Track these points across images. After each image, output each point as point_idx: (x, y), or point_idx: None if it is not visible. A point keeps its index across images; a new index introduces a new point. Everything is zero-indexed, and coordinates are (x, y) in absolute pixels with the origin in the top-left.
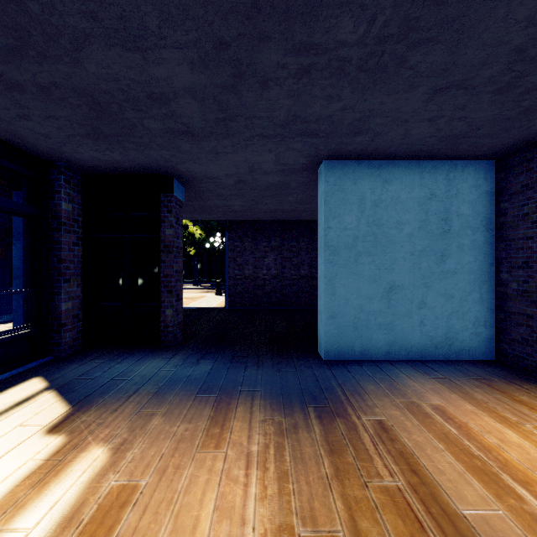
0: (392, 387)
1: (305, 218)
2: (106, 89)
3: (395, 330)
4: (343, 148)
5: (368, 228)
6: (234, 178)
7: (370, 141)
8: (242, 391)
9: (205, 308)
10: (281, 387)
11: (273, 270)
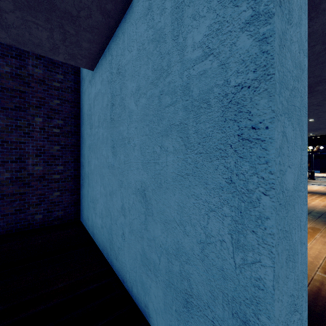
0: None
1: None
2: None
3: None
4: None
5: None
6: None
7: None
8: None
9: None
10: None
11: None
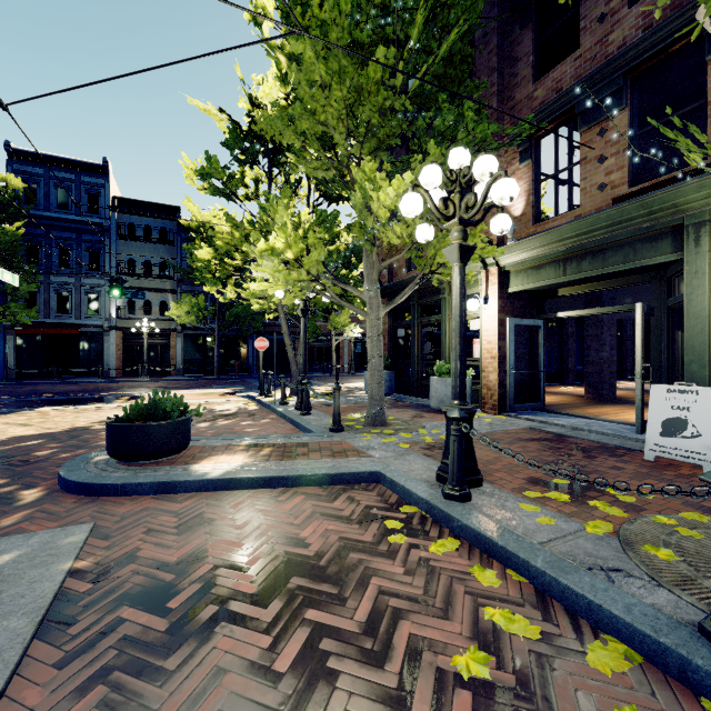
0: None
1: None
2: None
3: None
4: None
5: None
6: None
7: None
8: None
9: None
10: None
11: None
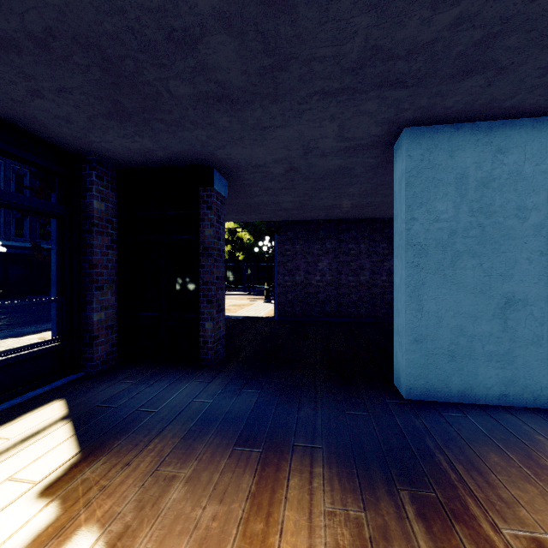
0: (530, 461)
1: (367, 215)
2: (113, 31)
3: (515, 363)
4: (438, 105)
5: (472, 218)
6: (284, 164)
7: (484, 86)
8: (296, 446)
9: (253, 317)
10: (351, 443)
11: (327, 276)
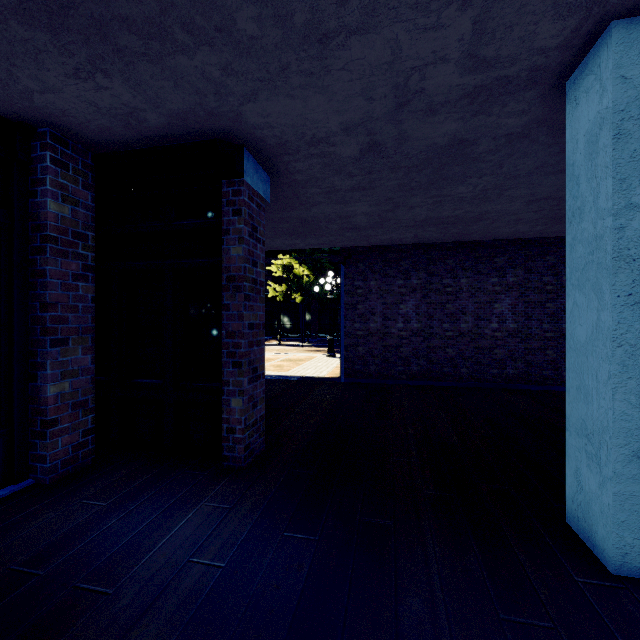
0: None
1: (472, 236)
2: None
3: None
4: None
5: None
6: (360, 137)
7: None
8: None
9: (312, 378)
10: None
11: (413, 323)
